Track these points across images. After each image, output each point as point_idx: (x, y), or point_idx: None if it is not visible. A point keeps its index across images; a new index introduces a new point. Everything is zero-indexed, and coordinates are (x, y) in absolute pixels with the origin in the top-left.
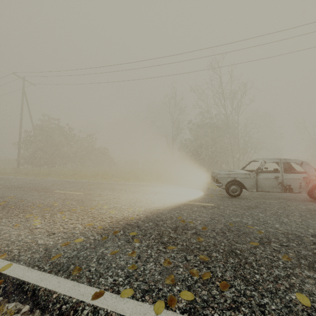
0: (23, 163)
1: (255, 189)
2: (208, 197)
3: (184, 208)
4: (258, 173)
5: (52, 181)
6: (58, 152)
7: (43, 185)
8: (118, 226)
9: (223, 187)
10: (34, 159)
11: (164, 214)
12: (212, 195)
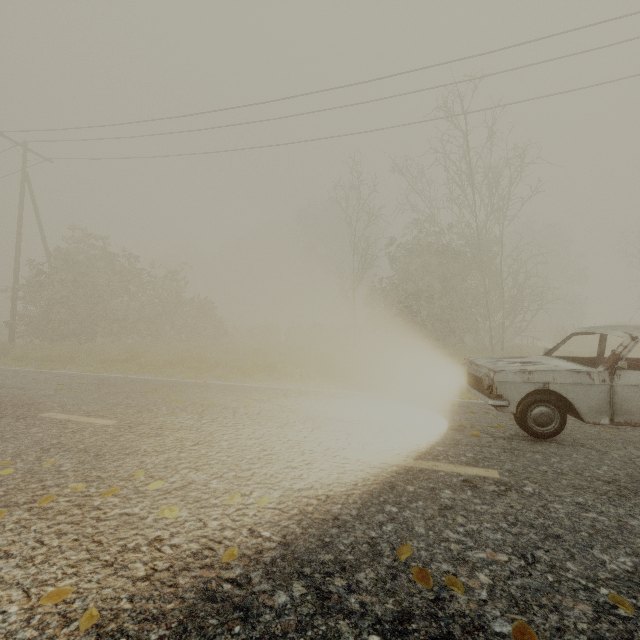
0: (23, 333)
1: (605, 418)
2: (466, 439)
3: (409, 490)
4: (615, 371)
5: (63, 379)
6: (100, 309)
7: (28, 394)
8: (166, 611)
9: (512, 411)
10: (48, 323)
11: (347, 523)
12: (473, 429)
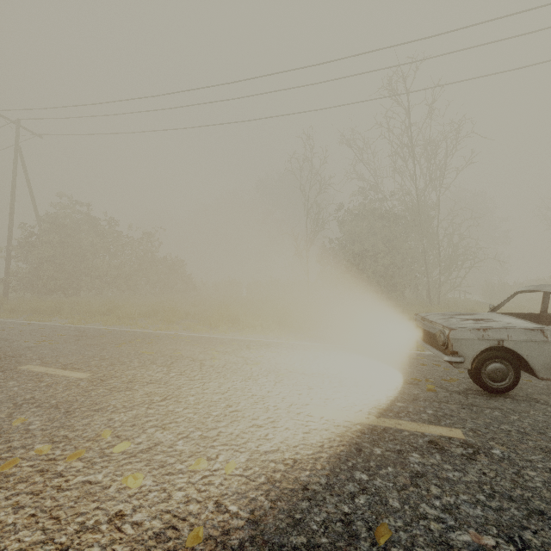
0: (15, 288)
1: None
2: (423, 394)
3: (376, 453)
4: None
5: (47, 331)
6: (84, 267)
7: (12, 346)
8: None
9: (467, 367)
10: (38, 279)
11: (317, 495)
12: (428, 383)
